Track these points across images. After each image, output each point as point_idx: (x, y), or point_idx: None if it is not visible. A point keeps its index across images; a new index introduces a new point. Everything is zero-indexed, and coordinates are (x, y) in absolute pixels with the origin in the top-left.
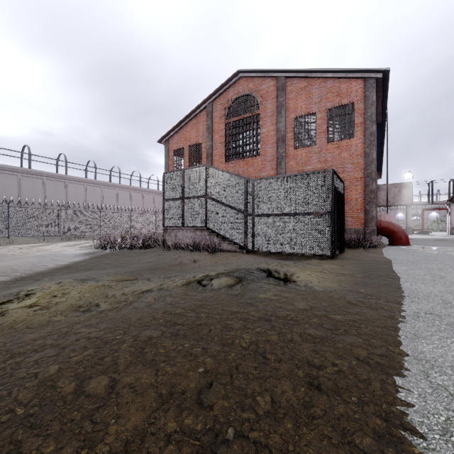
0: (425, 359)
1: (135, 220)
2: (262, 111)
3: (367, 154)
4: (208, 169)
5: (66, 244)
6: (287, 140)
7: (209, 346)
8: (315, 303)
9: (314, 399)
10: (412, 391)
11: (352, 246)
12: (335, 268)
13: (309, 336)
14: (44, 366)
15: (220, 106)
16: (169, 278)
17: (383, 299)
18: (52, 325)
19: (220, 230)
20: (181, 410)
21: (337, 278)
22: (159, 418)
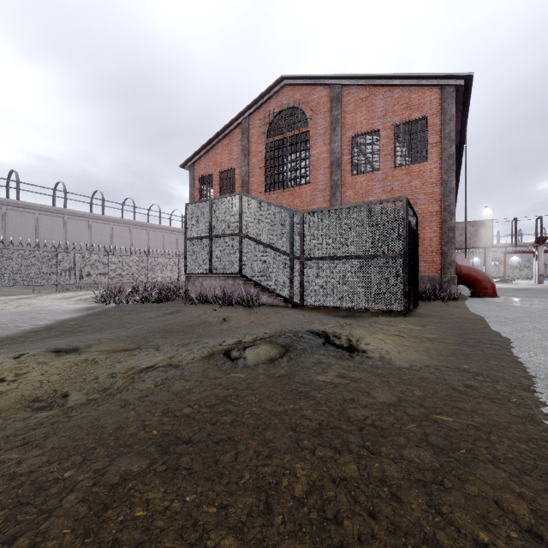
0: None
1: (152, 266)
2: (311, 127)
3: (445, 182)
4: (243, 199)
5: (60, 296)
6: (343, 165)
7: (233, 499)
8: (403, 391)
9: None
10: None
11: (427, 298)
12: (415, 330)
13: (412, 467)
14: None
15: (259, 122)
16: (185, 346)
17: (502, 383)
18: None
19: (259, 278)
20: None
21: (422, 346)
22: None
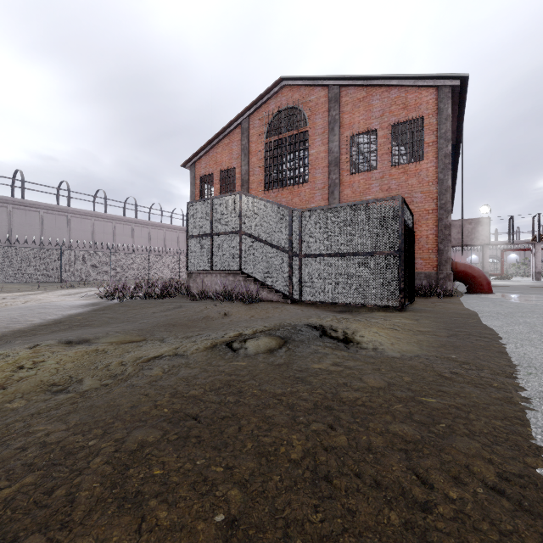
0: None
1: (154, 263)
2: (310, 127)
3: (441, 181)
4: (244, 198)
5: (65, 292)
6: (341, 164)
7: (237, 462)
8: (393, 377)
9: None
10: None
11: (423, 294)
12: (409, 324)
13: (396, 438)
14: None
15: (259, 122)
16: (189, 338)
17: (487, 370)
18: (2, 416)
19: (259, 275)
20: None
21: (414, 338)
22: None
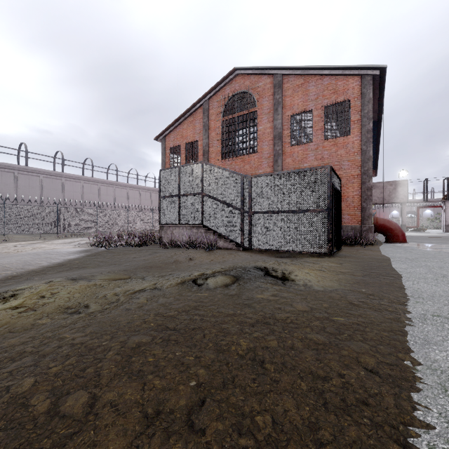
0: (440, 369)
1: (132, 218)
2: (258, 108)
3: (364, 152)
4: (205, 166)
5: (62, 241)
6: (284, 138)
7: (203, 354)
8: (315, 304)
9: (321, 420)
10: (431, 409)
11: (349, 243)
12: (334, 266)
13: (311, 342)
14: (18, 378)
15: (217, 104)
16: (163, 277)
17: (386, 300)
18: (37, 328)
19: (217, 228)
20: (169, 435)
21: (336, 277)
22: (143, 446)
